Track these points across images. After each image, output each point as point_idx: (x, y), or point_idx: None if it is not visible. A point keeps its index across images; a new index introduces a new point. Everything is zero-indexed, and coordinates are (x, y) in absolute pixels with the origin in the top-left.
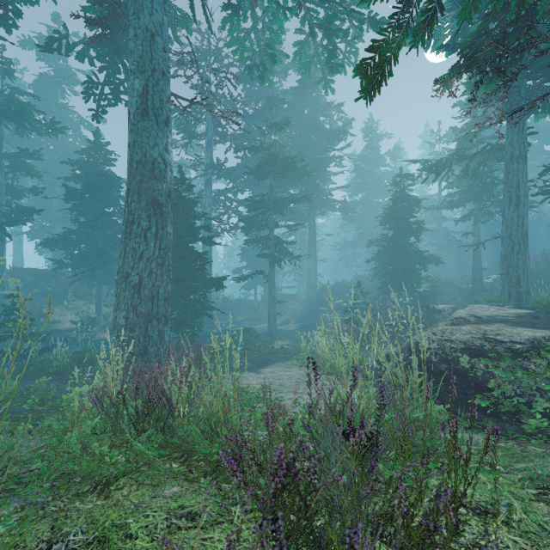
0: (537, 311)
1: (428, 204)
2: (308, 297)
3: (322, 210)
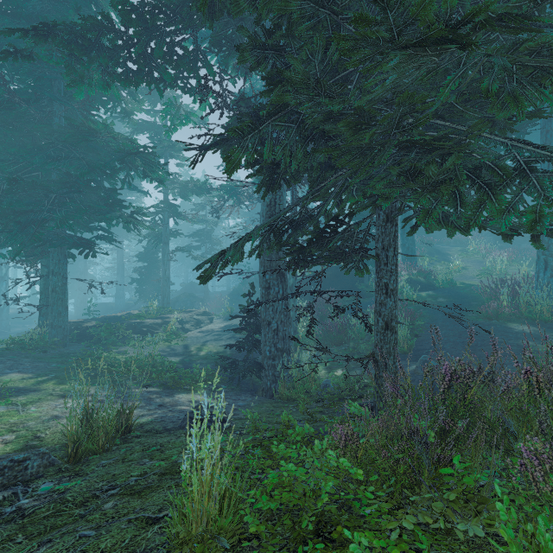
0: (127, 313)
1: (217, 236)
2: (117, 305)
3: (128, 238)
